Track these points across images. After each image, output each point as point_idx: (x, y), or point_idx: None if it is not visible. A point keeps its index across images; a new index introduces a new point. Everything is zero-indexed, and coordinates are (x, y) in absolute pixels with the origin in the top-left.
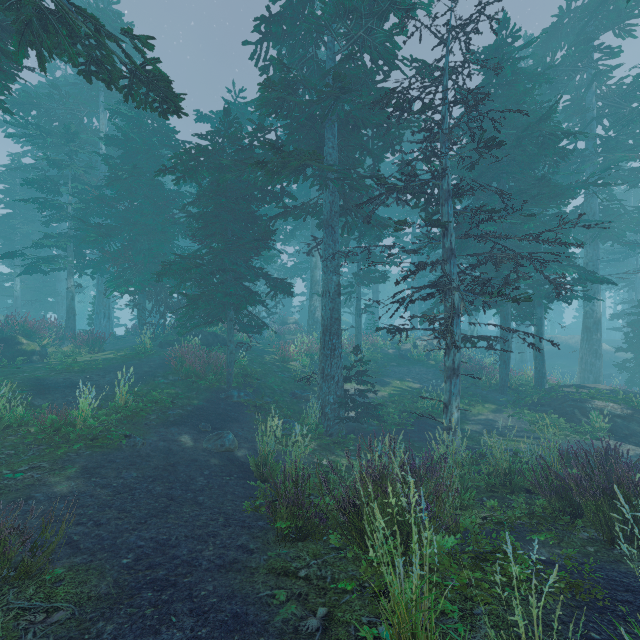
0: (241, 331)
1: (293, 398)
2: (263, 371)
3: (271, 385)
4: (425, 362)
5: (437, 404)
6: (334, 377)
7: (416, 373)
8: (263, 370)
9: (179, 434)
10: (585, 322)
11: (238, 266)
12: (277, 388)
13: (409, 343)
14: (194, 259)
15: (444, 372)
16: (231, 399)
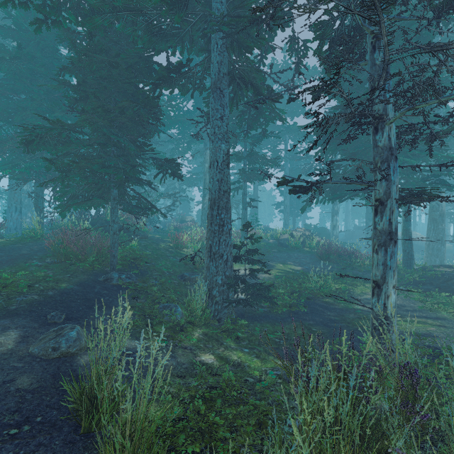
0: (124, 210)
1: (181, 280)
2: (155, 255)
3: (160, 268)
4: (301, 249)
5: (324, 284)
6: (222, 255)
7: (295, 257)
8: (155, 254)
9: (3, 331)
10: (432, 215)
11: (118, 137)
12: (166, 271)
13: (286, 234)
14: (67, 126)
15: (374, 238)
16: (110, 282)
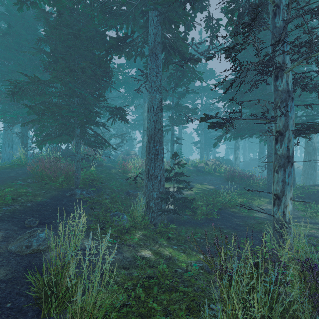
0: (85, 144)
1: (127, 196)
2: (108, 178)
3: (112, 187)
4: (213, 174)
5: (231, 198)
6: (157, 177)
7: (209, 180)
8: (108, 177)
9: None
10: (307, 149)
11: (80, 89)
12: (116, 189)
13: (202, 163)
14: (42, 81)
15: (275, 161)
16: (74, 196)
